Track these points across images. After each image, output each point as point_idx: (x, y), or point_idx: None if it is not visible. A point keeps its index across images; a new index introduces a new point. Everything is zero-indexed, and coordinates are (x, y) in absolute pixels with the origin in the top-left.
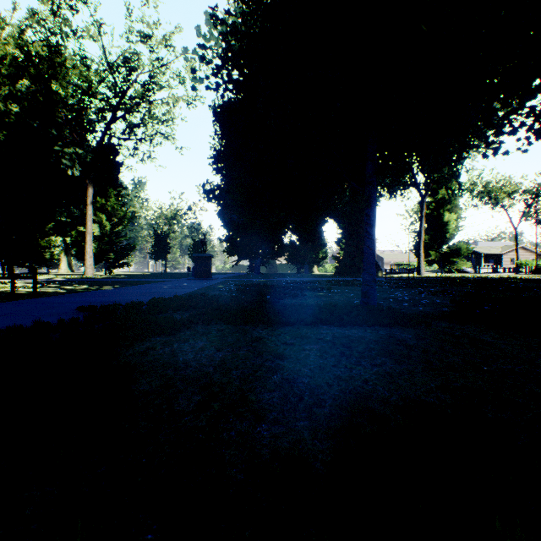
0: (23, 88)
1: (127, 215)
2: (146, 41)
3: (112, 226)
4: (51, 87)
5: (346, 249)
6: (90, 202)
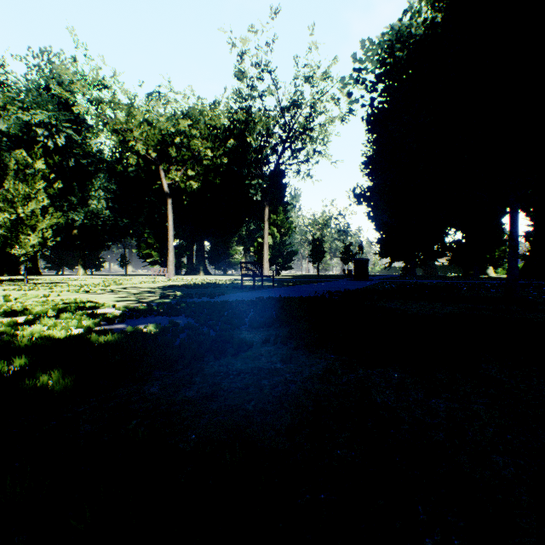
0: (230, 145)
1: (291, 227)
2: (309, 82)
3: (280, 236)
4: (246, 140)
5: (533, 247)
6: (266, 219)
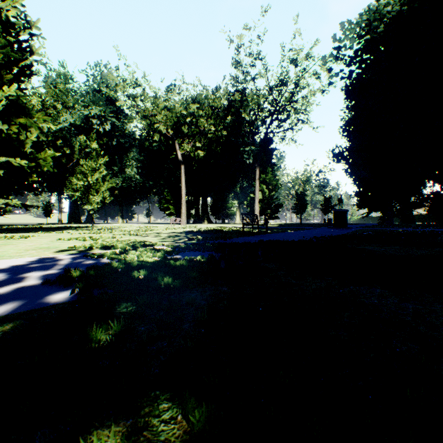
0: (228, 121)
1: (277, 184)
2: (293, 63)
3: (268, 192)
4: (241, 115)
5: None
6: (257, 178)
